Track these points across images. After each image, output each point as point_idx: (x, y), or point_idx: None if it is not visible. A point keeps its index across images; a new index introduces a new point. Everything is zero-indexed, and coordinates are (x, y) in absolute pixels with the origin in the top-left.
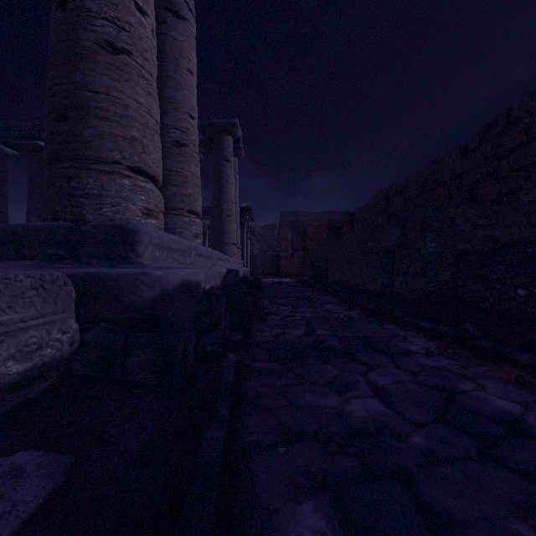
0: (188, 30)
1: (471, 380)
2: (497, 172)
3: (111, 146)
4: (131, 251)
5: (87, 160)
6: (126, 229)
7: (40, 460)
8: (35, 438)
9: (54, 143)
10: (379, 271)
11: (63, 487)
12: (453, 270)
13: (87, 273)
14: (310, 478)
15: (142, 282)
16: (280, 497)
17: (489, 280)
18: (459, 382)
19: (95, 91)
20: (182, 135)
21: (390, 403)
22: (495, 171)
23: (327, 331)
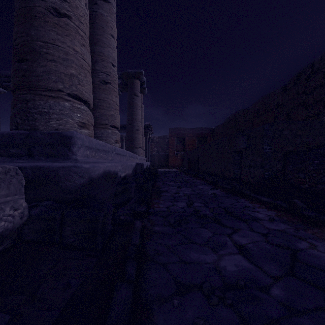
0: (111, 9)
1: (304, 240)
2: (305, 103)
3: (56, 79)
4: (68, 151)
5: (39, 88)
6: (65, 136)
7: None
8: None
9: (16, 77)
10: (232, 164)
11: None
12: (281, 164)
13: (35, 166)
14: None
15: (75, 172)
16: None
17: (308, 170)
18: (297, 242)
19: (45, 42)
20: (107, 76)
21: (251, 259)
22: (304, 102)
23: (201, 203)
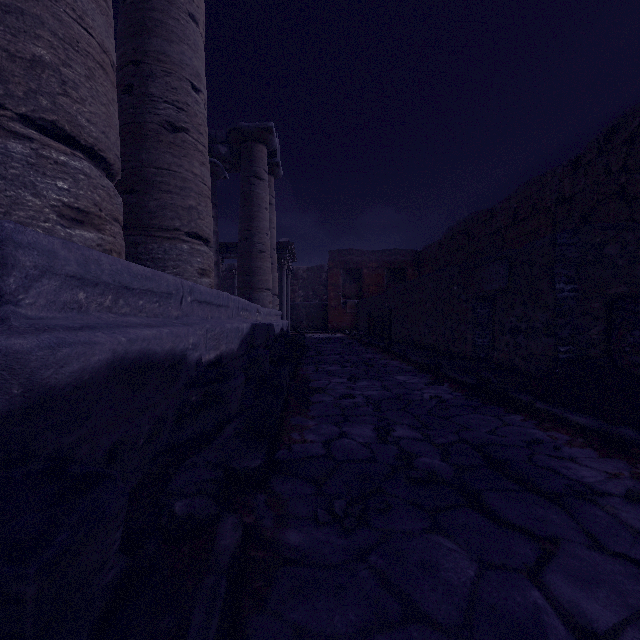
0: None
1: None
2: (626, 191)
3: None
4: None
5: None
6: None
7: None
8: None
9: None
10: (471, 326)
11: None
12: (601, 327)
13: None
14: None
15: None
16: None
17: None
18: None
19: None
20: (179, 113)
21: None
22: (623, 189)
23: (411, 429)
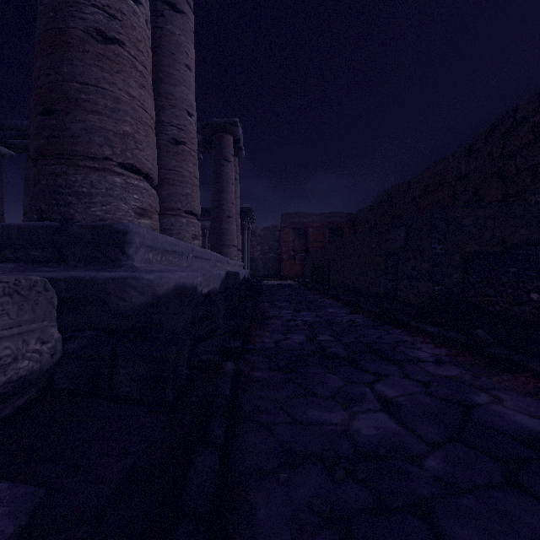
0: (186, 24)
1: (485, 392)
2: (504, 173)
3: (101, 142)
4: (121, 253)
5: (75, 156)
6: (116, 230)
7: (3, 494)
8: (2, 465)
9: (39, 138)
10: (383, 274)
11: (26, 530)
12: (460, 273)
13: (72, 277)
14: (314, 513)
15: (132, 287)
16: (281, 537)
17: (500, 283)
18: (473, 394)
19: (83, 83)
20: (180, 132)
21: (401, 418)
22: (501, 171)
23: (330, 336)
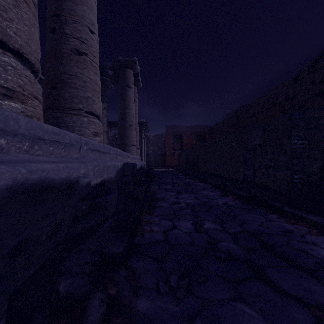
0: None
1: None
2: (323, 93)
3: None
4: None
5: None
6: None
7: None
8: None
9: None
10: (242, 164)
11: None
12: (318, 164)
13: None
14: None
15: None
16: None
17: None
18: None
19: None
20: (82, 44)
21: None
22: (321, 92)
23: (214, 223)
